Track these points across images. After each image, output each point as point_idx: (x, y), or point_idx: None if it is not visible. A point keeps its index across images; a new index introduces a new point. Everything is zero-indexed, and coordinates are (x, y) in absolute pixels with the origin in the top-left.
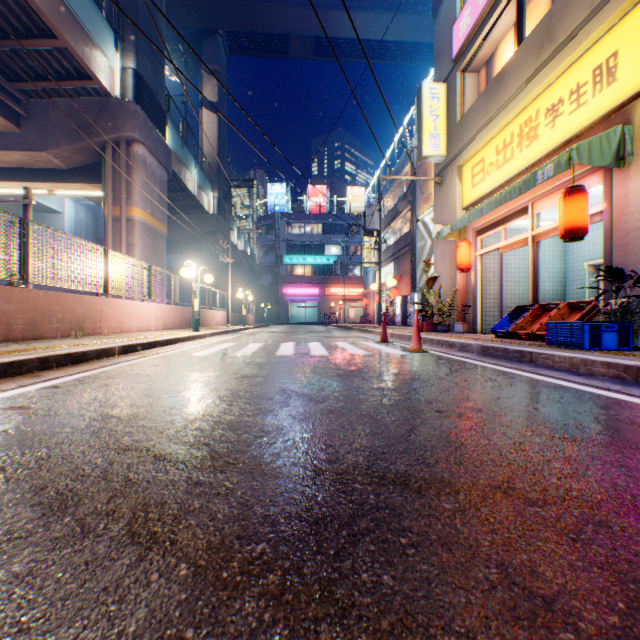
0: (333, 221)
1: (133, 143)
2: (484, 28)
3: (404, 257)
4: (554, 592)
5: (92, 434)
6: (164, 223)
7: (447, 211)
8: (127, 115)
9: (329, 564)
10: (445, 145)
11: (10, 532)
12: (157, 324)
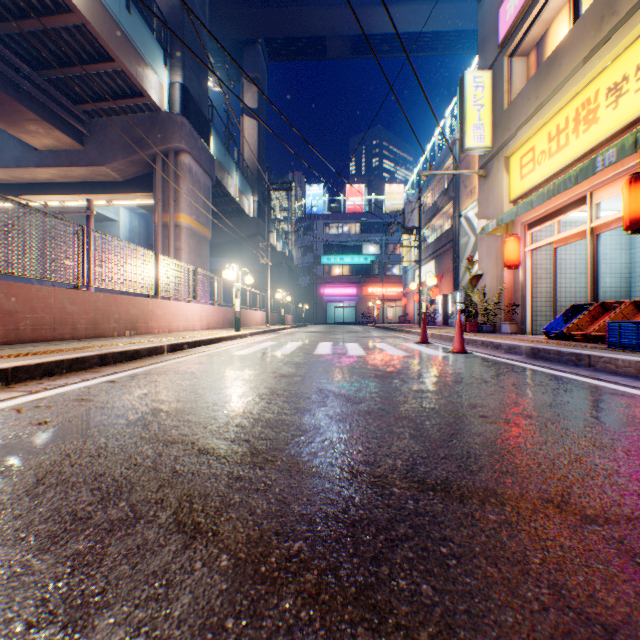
0: (371, 220)
1: (180, 153)
2: (534, 7)
3: (445, 255)
4: (616, 621)
5: (143, 426)
6: (208, 228)
7: (492, 205)
8: (175, 127)
9: (366, 568)
10: (490, 135)
11: (74, 513)
12: (201, 324)
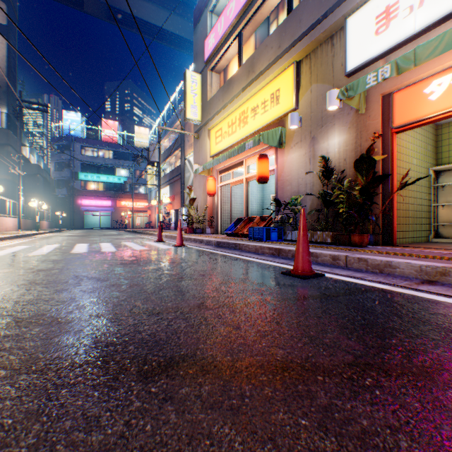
0: (124, 150)
1: None
2: (222, 49)
3: (177, 183)
4: (203, 335)
5: None
6: None
7: (202, 156)
8: None
9: (102, 350)
10: (201, 114)
11: None
12: None
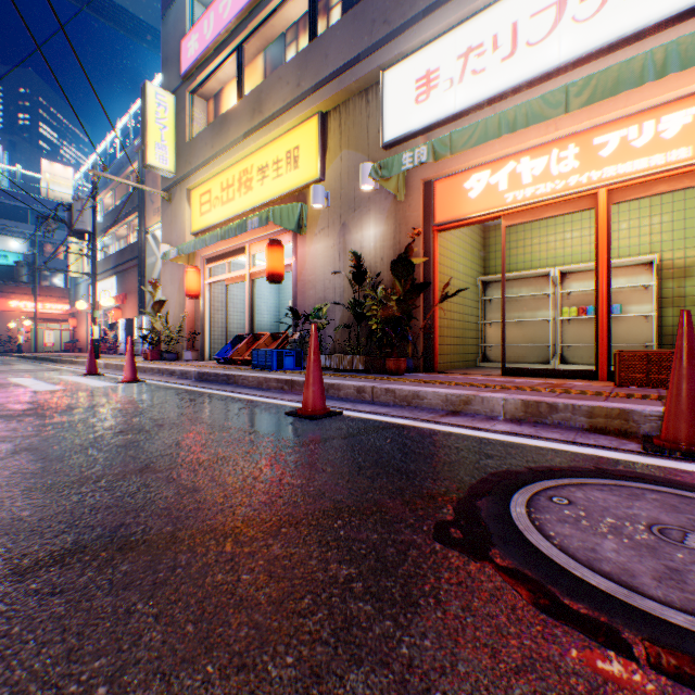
0: (16, 202)
1: None
2: (212, 64)
3: (132, 272)
4: (138, 507)
5: None
6: None
7: (178, 232)
8: None
9: None
10: (175, 161)
11: None
12: None
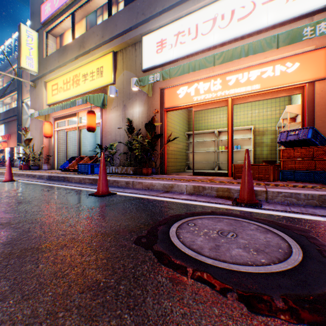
0: None
1: None
2: (58, 20)
3: (14, 123)
4: None
5: None
6: None
7: (39, 103)
8: None
9: None
10: (38, 67)
11: None
12: None
